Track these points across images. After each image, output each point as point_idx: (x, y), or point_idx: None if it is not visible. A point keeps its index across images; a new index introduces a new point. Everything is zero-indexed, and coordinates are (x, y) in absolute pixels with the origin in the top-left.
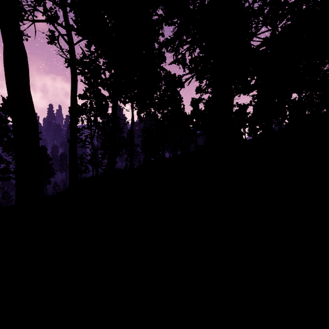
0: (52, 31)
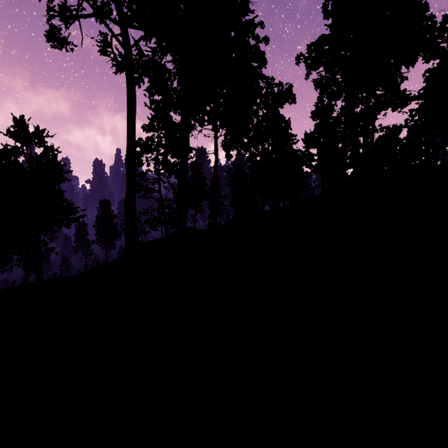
0: (104, 34)
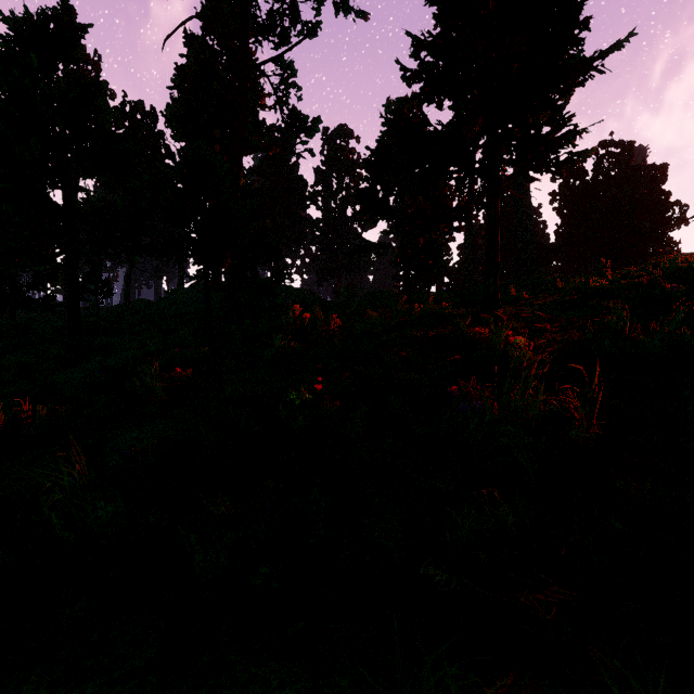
0: None
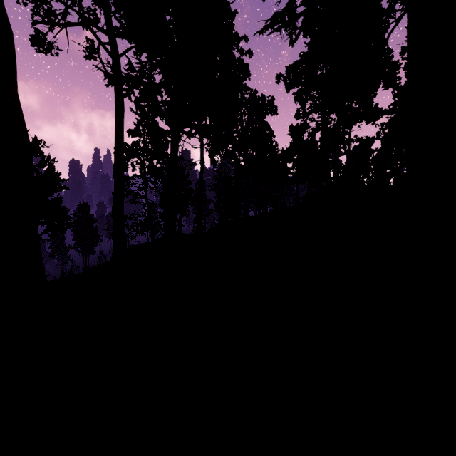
0: (90, 41)
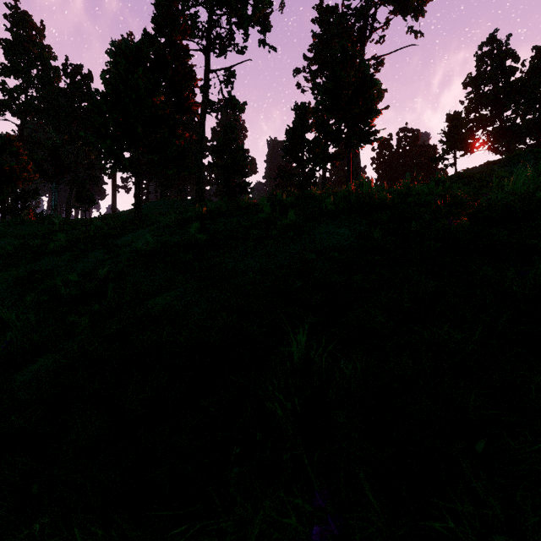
0: None
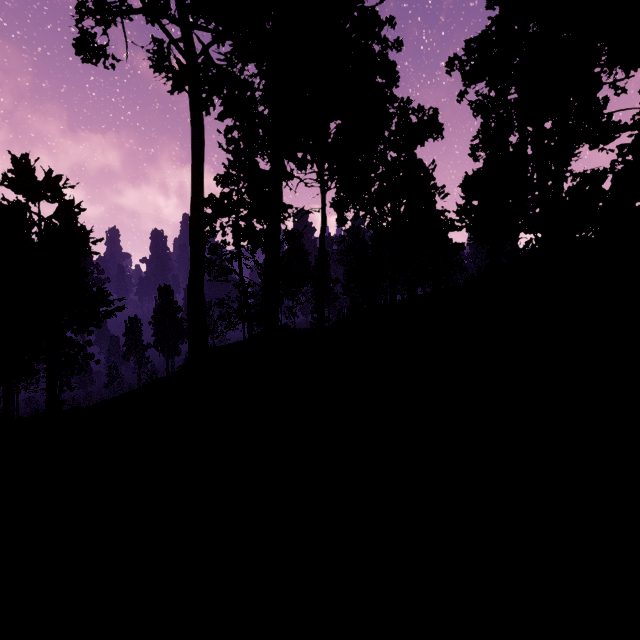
0: (158, 42)
